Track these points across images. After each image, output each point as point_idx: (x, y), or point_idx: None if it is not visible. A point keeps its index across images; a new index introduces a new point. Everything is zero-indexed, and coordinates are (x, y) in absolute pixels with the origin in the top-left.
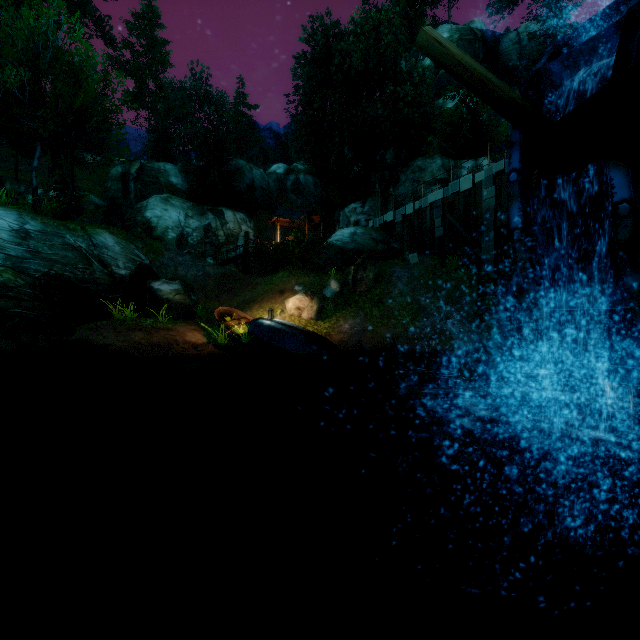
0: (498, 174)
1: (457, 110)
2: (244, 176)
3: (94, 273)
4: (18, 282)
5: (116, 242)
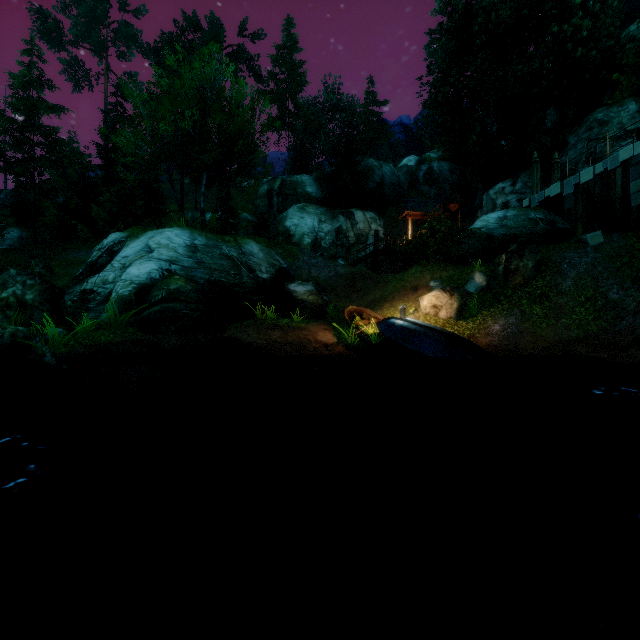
0: None
1: None
2: (373, 174)
3: (242, 278)
4: (187, 288)
5: (260, 249)
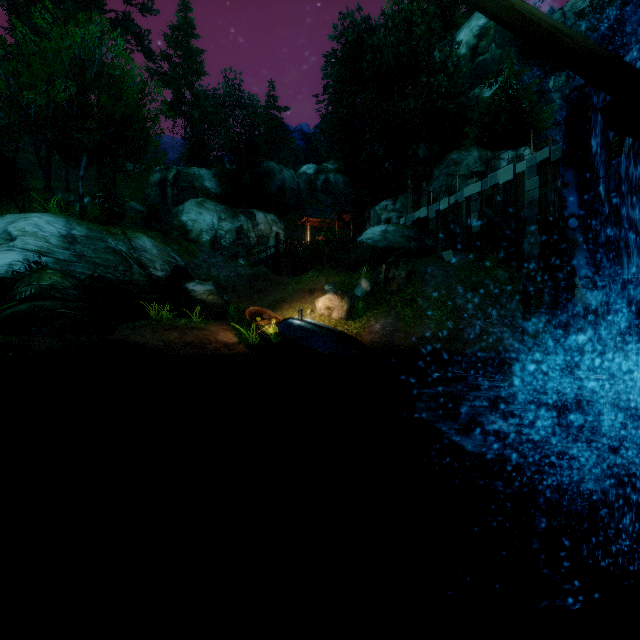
0: (542, 163)
1: (495, 99)
2: (275, 178)
3: (133, 275)
4: (65, 284)
5: (154, 245)
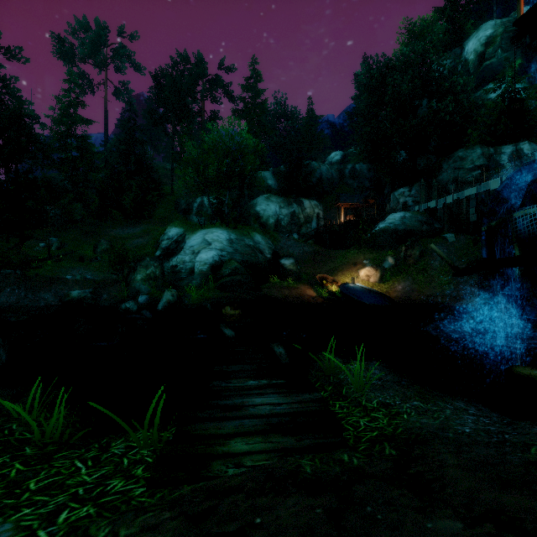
0: None
1: (498, 102)
2: (315, 172)
3: (259, 258)
4: (239, 267)
5: (261, 238)
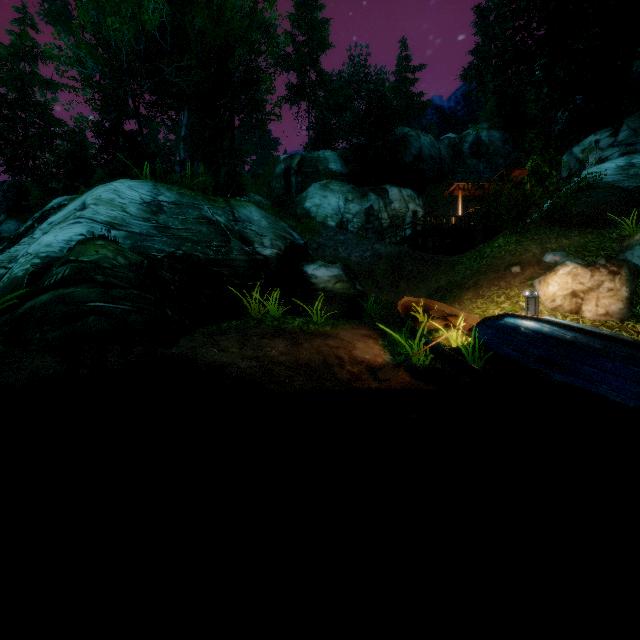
0: None
1: None
2: (410, 146)
3: (230, 252)
4: (117, 261)
5: (264, 216)
